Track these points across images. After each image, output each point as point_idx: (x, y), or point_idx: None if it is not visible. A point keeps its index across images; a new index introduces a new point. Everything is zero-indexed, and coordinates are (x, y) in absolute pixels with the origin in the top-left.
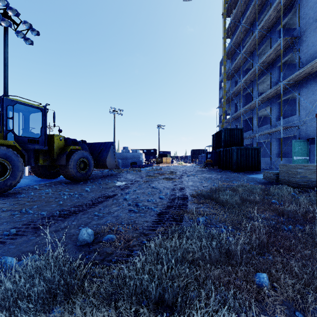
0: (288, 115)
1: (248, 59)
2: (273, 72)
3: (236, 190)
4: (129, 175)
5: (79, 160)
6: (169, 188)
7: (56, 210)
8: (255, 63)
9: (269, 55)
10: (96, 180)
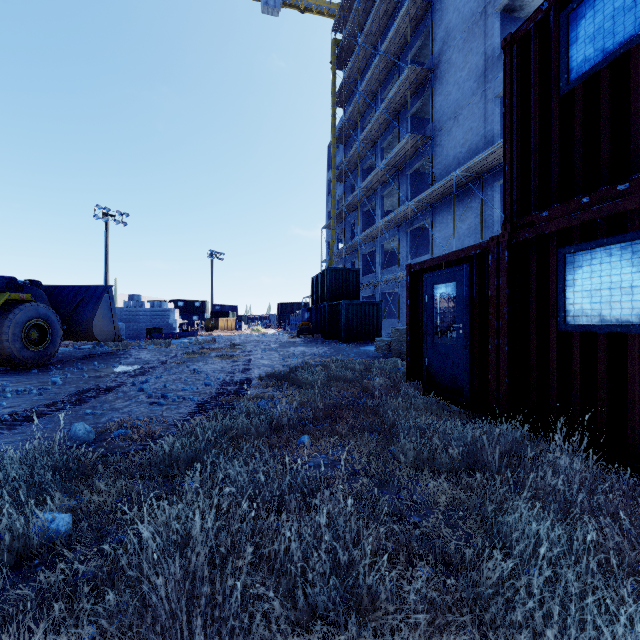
0: (423, 253)
1: (370, 152)
2: (403, 182)
3: (328, 368)
4: (145, 352)
5: (27, 324)
6: (224, 371)
7: (0, 414)
8: (380, 162)
9: (395, 155)
10: (69, 364)
